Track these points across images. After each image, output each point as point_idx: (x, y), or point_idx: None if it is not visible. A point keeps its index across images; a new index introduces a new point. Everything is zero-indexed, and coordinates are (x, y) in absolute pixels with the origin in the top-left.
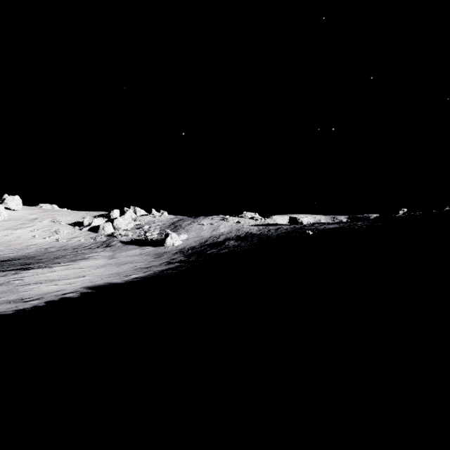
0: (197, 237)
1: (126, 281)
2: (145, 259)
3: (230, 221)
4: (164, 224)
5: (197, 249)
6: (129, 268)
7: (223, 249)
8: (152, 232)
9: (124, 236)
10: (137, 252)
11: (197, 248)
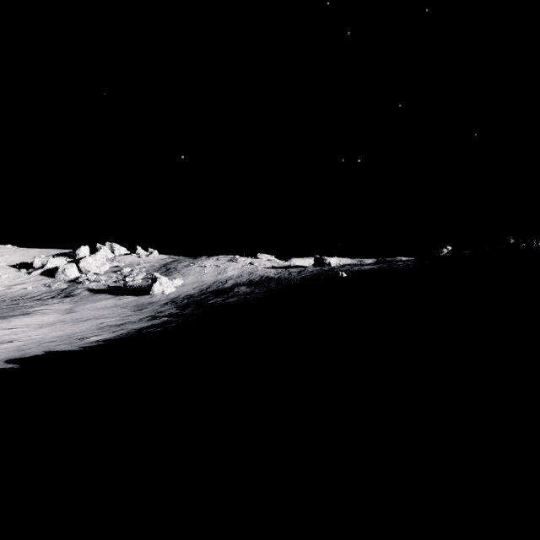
0: (196, 282)
1: (78, 347)
2: (120, 312)
3: (241, 263)
4: (152, 266)
5: (195, 299)
6: (91, 327)
7: (231, 298)
8: (134, 276)
9: (94, 282)
10: (110, 304)
11: (195, 297)
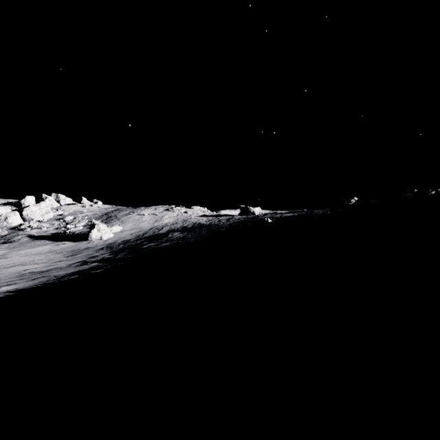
0: (134, 229)
1: None
2: (52, 258)
3: (177, 212)
4: (94, 214)
5: (131, 244)
6: (11, 274)
7: (165, 243)
8: (76, 223)
9: (36, 229)
10: (45, 249)
11: (131, 242)
